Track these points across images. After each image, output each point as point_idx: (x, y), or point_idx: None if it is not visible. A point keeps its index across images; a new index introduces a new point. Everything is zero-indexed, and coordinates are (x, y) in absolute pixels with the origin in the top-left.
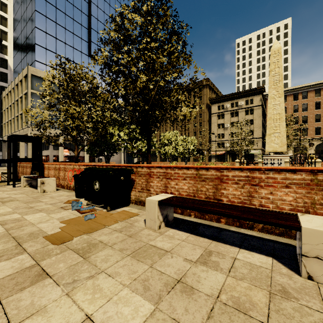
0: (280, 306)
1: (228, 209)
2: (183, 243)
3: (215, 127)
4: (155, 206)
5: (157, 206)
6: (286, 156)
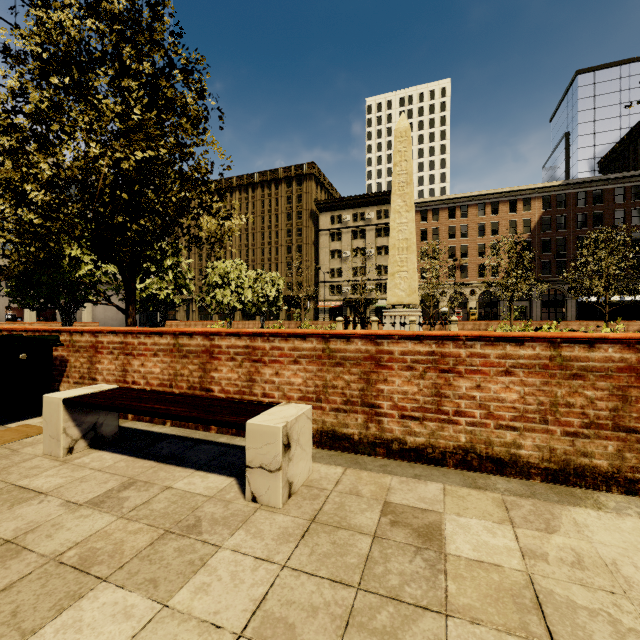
0: (160, 549)
1: (177, 405)
2: (95, 474)
3: (327, 257)
4: (58, 409)
5: (61, 409)
6: (416, 312)
